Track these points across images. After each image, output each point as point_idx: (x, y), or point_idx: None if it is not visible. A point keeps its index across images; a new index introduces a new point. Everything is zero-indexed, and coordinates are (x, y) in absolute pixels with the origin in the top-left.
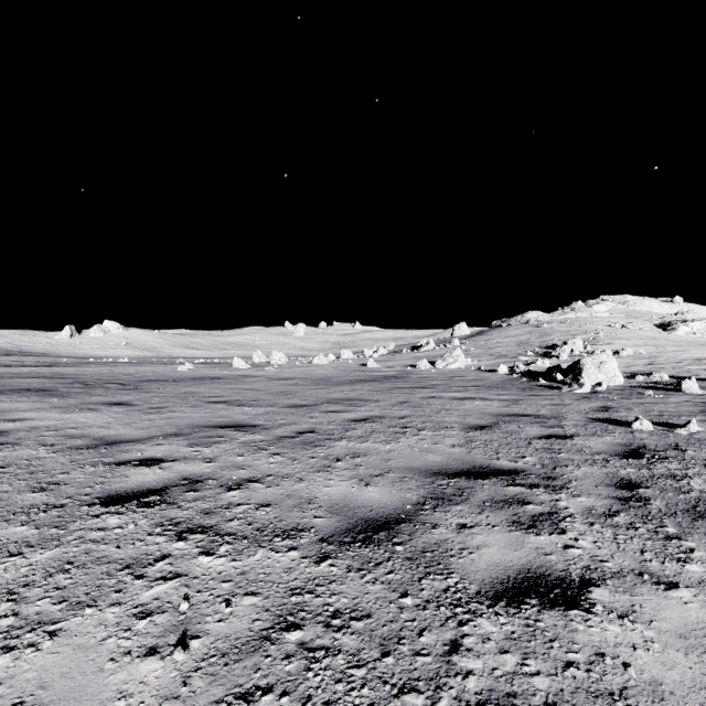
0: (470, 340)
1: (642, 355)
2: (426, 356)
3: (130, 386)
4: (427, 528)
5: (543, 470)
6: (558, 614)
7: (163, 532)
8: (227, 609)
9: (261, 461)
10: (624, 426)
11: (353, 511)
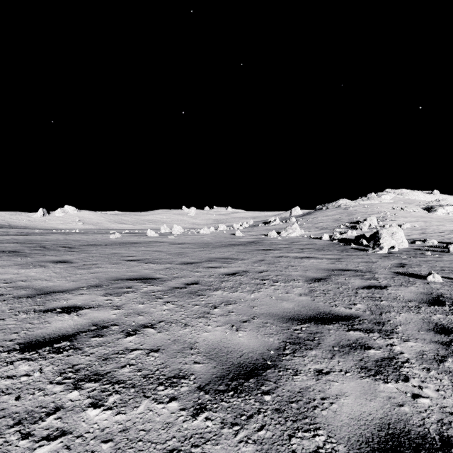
0: (302, 218)
1: (416, 228)
2: (274, 228)
3: (75, 249)
4: (289, 375)
5: (372, 316)
6: None
7: (63, 380)
8: None
9: (157, 308)
10: (421, 278)
11: (227, 356)
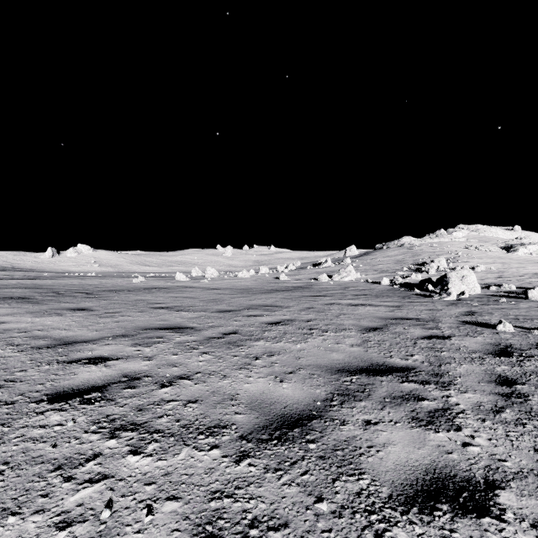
0: (359, 259)
1: (492, 271)
2: (325, 271)
3: (93, 295)
4: (336, 425)
5: (430, 367)
6: (472, 523)
7: (98, 429)
8: (147, 518)
9: (192, 359)
10: (490, 328)
11: (270, 407)
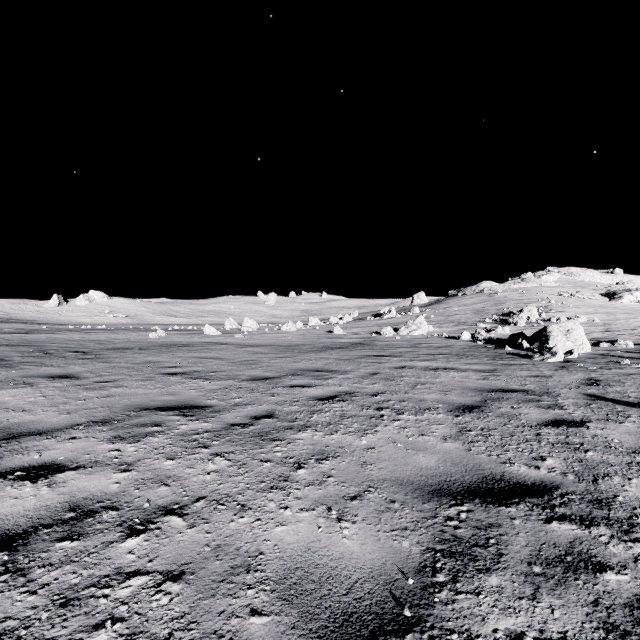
0: (429, 308)
1: (596, 322)
2: (389, 323)
3: (91, 355)
4: None
5: (582, 485)
6: None
7: None
8: None
9: (196, 469)
10: (635, 406)
11: (319, 592)
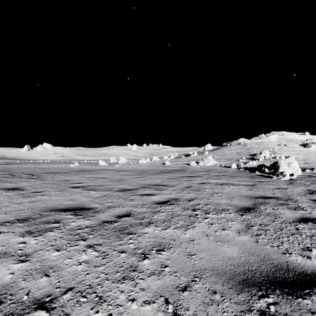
0: (213, 152)
1: (299, 159)
2: (193, 159)
3: (35, 176)
4: None
5: None
6: None
7: None
8: None
9: (72, 259)
10: None
11: None
